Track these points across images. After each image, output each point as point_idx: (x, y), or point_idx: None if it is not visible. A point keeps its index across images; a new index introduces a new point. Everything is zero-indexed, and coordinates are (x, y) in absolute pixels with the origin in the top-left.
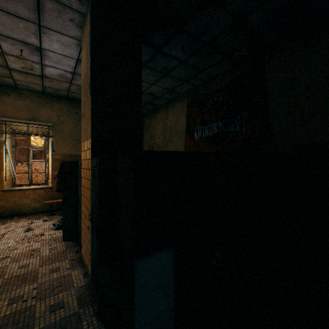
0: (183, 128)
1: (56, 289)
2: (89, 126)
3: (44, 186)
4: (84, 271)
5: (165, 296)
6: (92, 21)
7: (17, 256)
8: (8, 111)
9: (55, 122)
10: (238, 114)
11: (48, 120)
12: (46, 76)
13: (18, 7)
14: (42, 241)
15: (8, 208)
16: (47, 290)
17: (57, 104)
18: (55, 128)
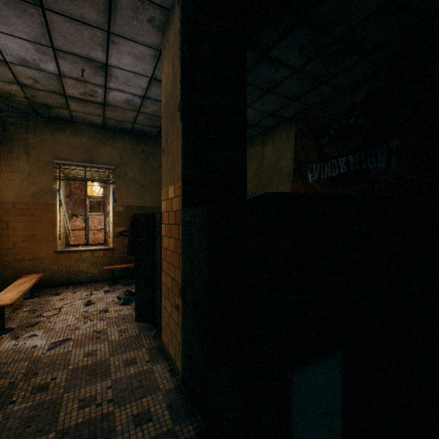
0: (289, 167)
1: (137, 391)
2: (178, 164)
3: (104, 247)
4: (169, 367)
5: (331, 431)
6: (184, 15)
7: (80, 338)
8: (62, 151)
9: (117, 163)
10: (382, 142)
11: (109, 162)
12: (108, 103)
13: (85, 9)
14: (108, 320)
15: (63, 275)
16: (124, 391)
17: (119, 140)
18: (117, 172)
